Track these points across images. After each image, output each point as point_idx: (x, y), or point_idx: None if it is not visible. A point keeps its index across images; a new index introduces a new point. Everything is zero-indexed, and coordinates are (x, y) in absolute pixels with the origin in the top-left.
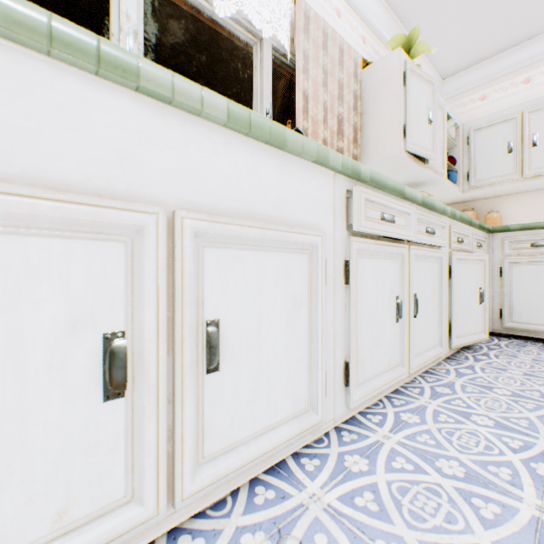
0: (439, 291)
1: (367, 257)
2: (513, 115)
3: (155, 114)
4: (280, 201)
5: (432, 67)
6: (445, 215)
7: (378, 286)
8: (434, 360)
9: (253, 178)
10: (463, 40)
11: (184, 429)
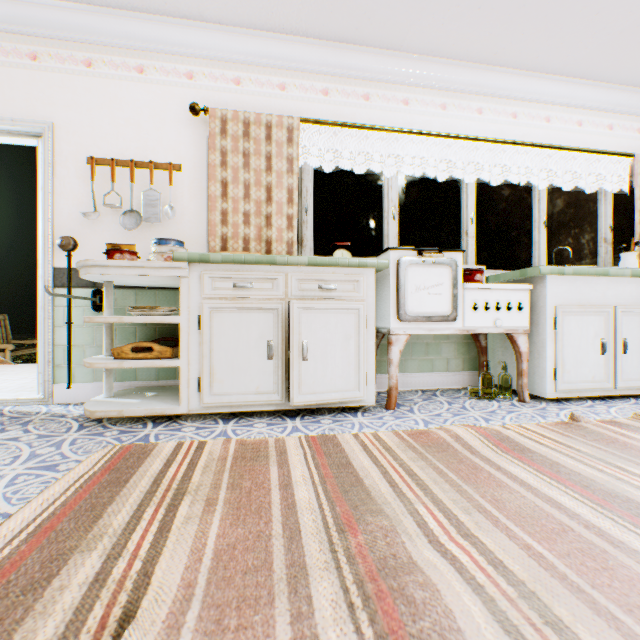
0: None
1: None
2: None
3: (609, 281)
4: None
5: None
6: None
7: None
8: None
9: (636, 291)
10: None
11: (617, 367)
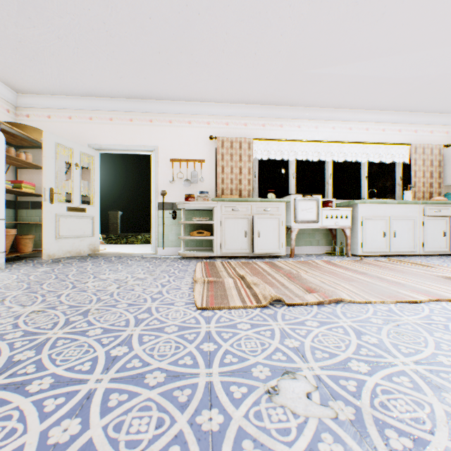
0: None
1: (430, 220)
2: None
3: (387, 206)
4: (405, 212)
5: None
6: None
7: (434, 227)
8: None
9: (400, 210)
10: None
11: (390, 243)
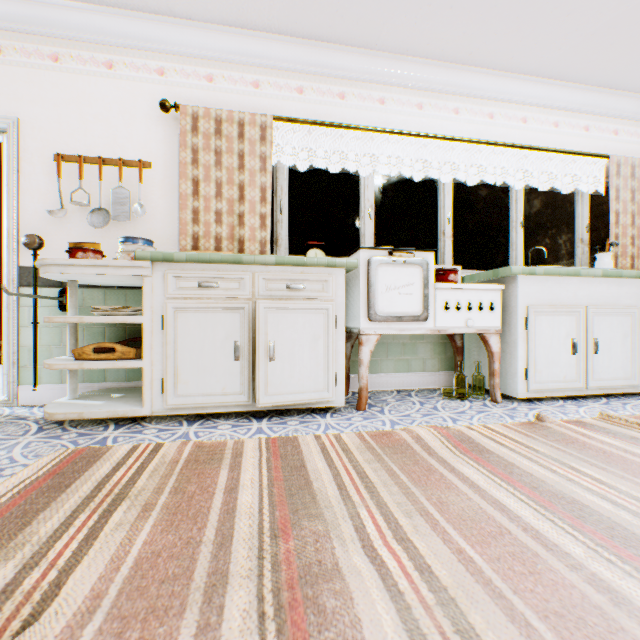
0: None
1: None
2: None
3: (580, 281)
4: (617, 297)
5: None
6: None
7: None
8: None
9: (607, 291)
10: None
11: (588, 367)
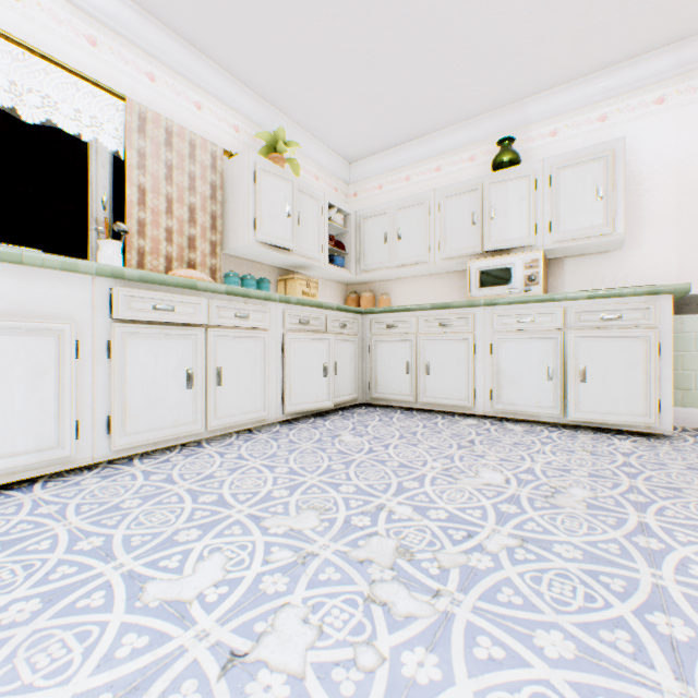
0: (264, 365)
1: (143, 338)
2: (388, 210)
3: None
4: (22, 300)
5: (333, 153)
6: (274, 301)
7: (160, 360)
8: (258, 423)
9: None
10: (349, 135)
11: None
